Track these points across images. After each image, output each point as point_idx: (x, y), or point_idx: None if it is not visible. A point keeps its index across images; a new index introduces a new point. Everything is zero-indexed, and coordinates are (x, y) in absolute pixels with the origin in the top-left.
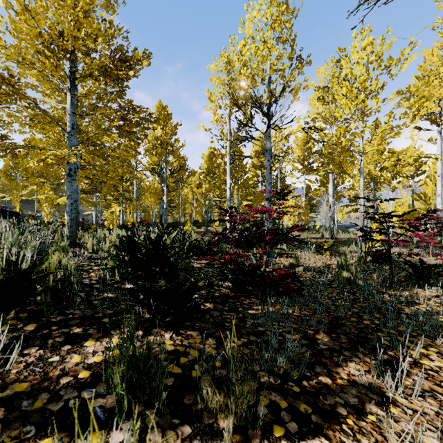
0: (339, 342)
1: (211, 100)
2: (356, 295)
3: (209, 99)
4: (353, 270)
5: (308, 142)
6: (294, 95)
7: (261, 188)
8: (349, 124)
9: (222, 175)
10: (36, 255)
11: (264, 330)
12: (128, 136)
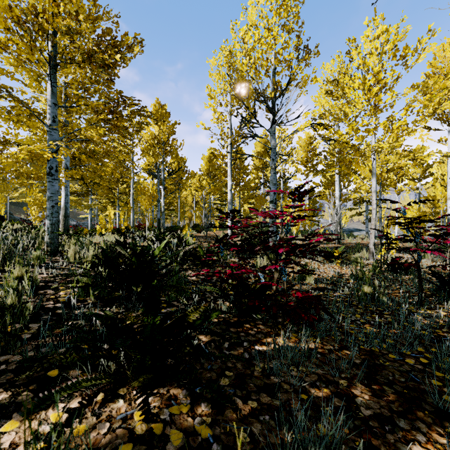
0: (386, 400)
1: (211, 97)
2: (384, 317)
3: (209, 95)
4: (376, 285)
5: (311, 143)
6: (301, 88)
7: (263, 191)
8: (357, 122)
9: (223, 177)
10: (2, 267)
11: (280, 381)
12: (117, 131)
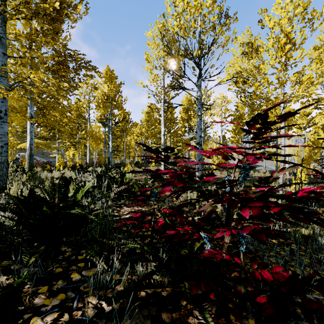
0: None
1: (148, 61)
2: None
3: (146, 60)
4: (314, 227)
5: (224, 101)
6: (223, 47)
7: (188, 137)
8: (263, 82)
9: (157, 125)
10: None
11: None
12: (64, 81)
